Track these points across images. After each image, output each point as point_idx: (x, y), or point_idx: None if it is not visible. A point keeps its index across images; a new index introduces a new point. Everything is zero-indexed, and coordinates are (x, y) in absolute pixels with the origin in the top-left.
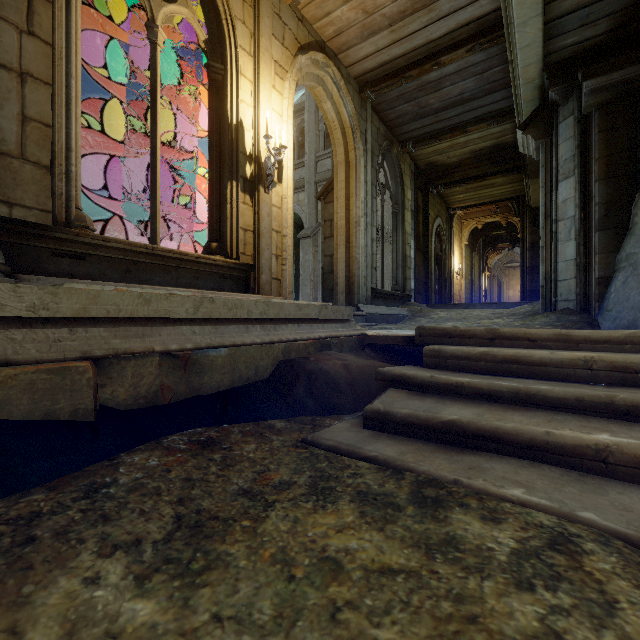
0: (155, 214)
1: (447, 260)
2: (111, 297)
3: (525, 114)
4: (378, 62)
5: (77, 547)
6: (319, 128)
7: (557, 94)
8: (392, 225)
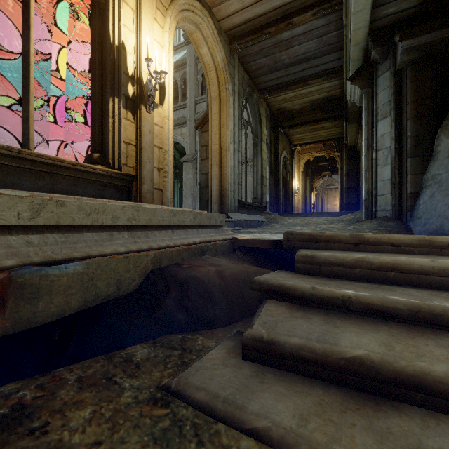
0: (28, 119)
1: (290, 182)
2: None
3: (351, 71)
4: (244, 18)
5: None
6: (197, 79)
7: (378, 54)
8: (253, 153)
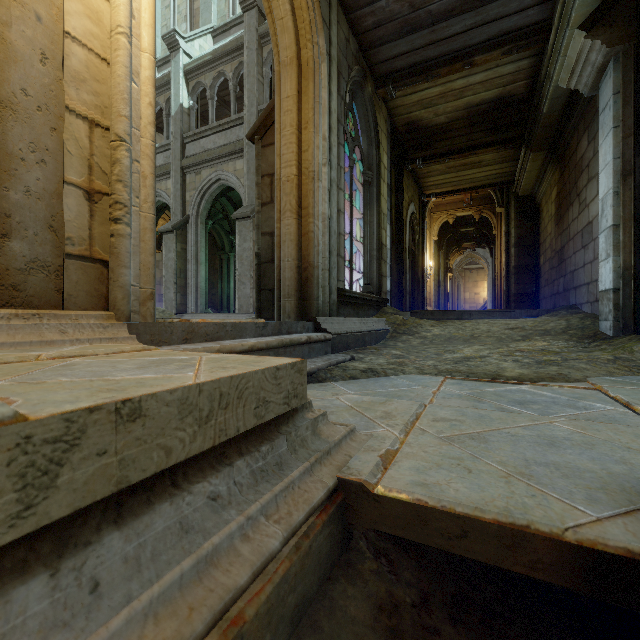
0: None
1: (420, 256)
2: None
3: (573, 22)
4: None
5: None
6: (263, 73)
7: None
8: (363, 199)
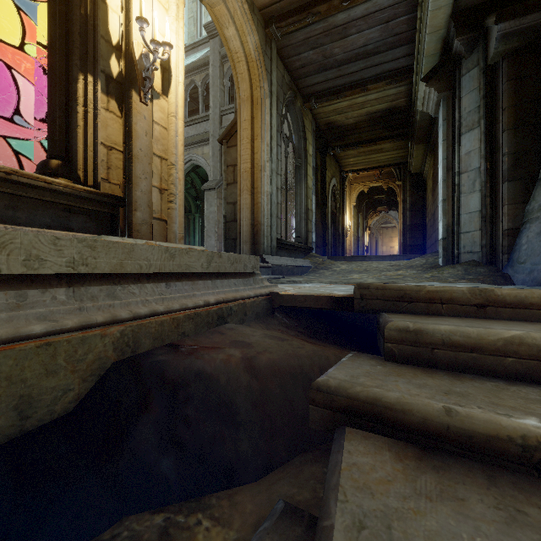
0: None
1: (340, 217)
2: None
3: (424, 71)
4: None
5: None
6: (224, 83)
7: (462, 44)
8: (295, 178)
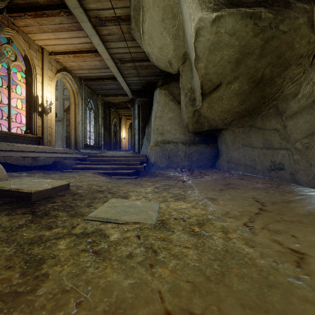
0: (10, 122)
1: (119, 134)
2: (21, 147)
3: (131, 98)
4: (85, 75)
5: (35, 173)
6: None
7: (134, 97)
8: (94, 122)
